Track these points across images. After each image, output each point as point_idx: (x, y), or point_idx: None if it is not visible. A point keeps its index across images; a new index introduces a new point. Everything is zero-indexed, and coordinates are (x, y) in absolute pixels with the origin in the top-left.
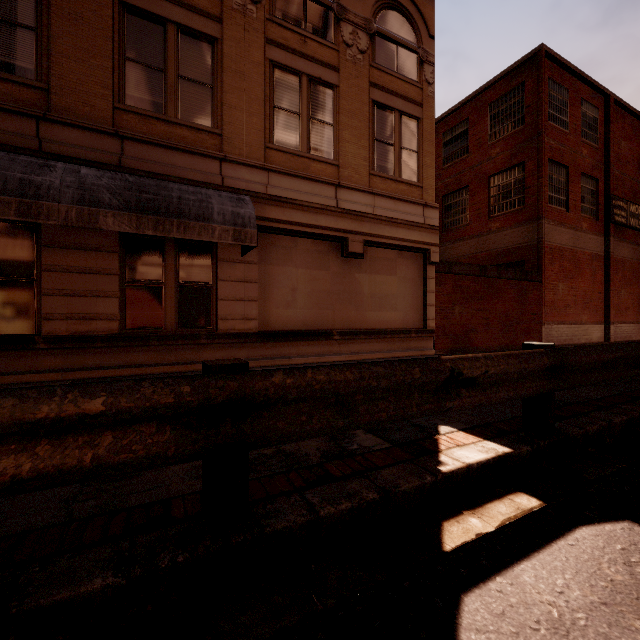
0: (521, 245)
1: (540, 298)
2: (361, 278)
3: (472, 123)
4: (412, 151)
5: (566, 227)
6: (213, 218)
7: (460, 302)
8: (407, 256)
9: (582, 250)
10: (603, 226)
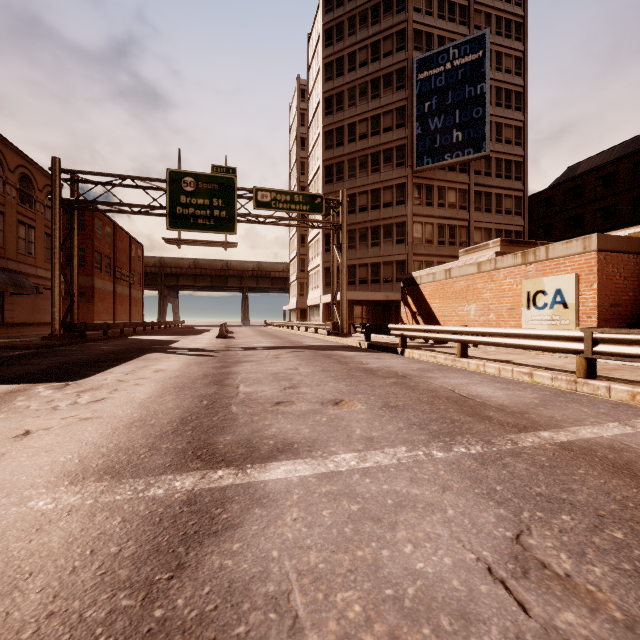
0: (84, 285)
1: (94, 310)
2: (40, 302)
3: None
4: None
5: (101, 279)
6: (27, 287)
7: None
8: None
9: (106, 289)
10: (113, 278)
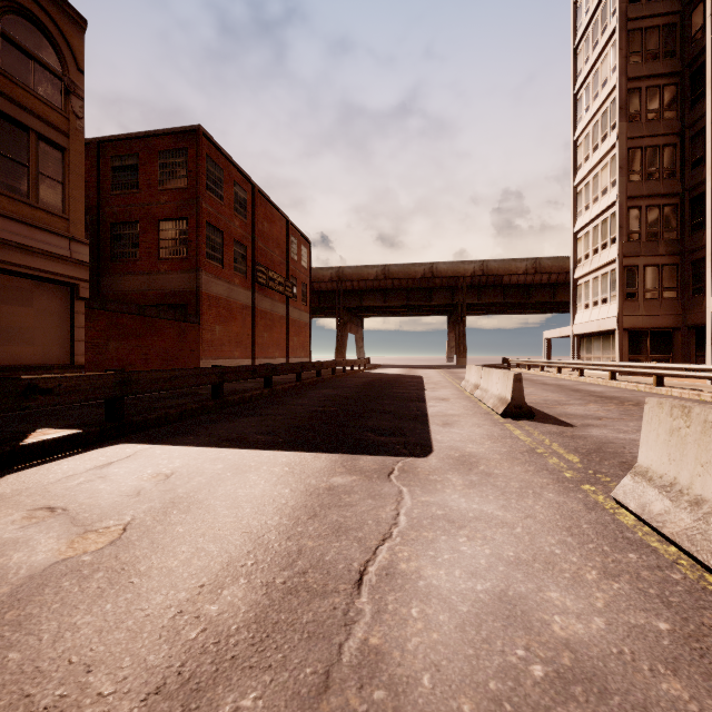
0: (185, 290)
1: (199, 337)
2: None
3: (143, 161)
4: (55, 179)
5: (222, 281)
6: None
7: (117, 338)
8: (49, 288)
9: (235, 300)
10: (251, 284)
